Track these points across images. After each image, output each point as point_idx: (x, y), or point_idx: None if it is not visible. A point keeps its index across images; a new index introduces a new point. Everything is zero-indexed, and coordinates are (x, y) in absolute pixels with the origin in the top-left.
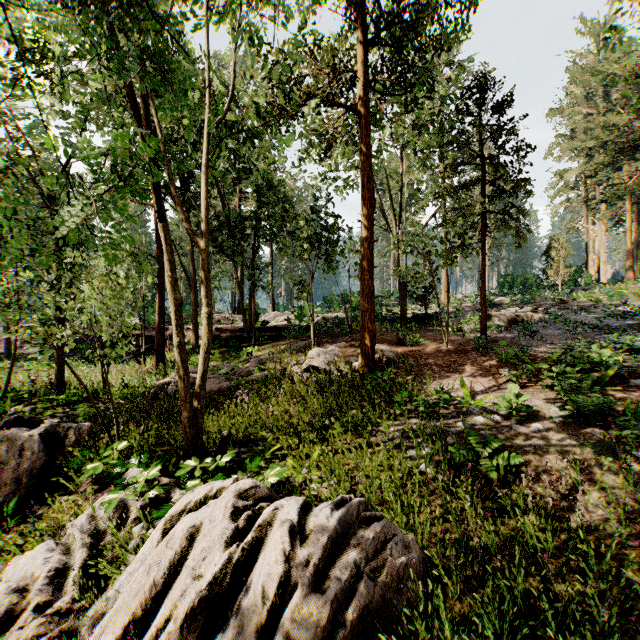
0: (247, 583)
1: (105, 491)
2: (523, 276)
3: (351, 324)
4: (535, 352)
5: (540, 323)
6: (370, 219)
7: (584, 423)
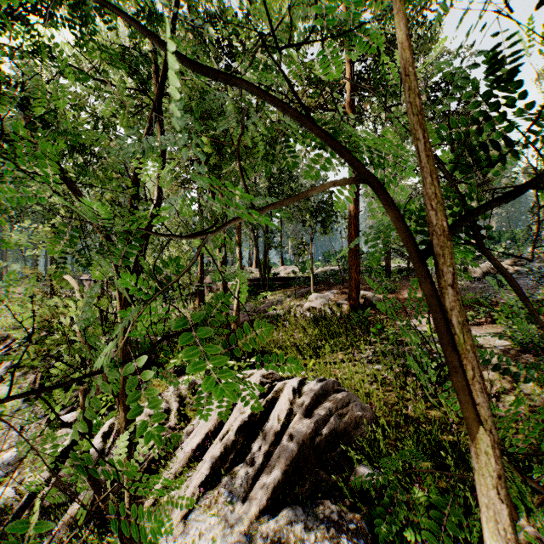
0: (269, 417)
1: (181, 377)
2: (510, 231)
3: (343, 275)
4: (499, 299)
5: (514, 275)
6: (356, 195)
7: (521, 352)
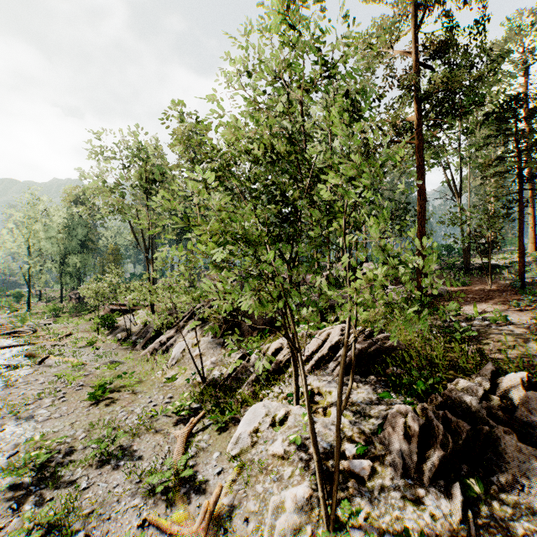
0: None
1: None
2: None
3: None
4: None
5: None
6: (422, 207)
7: None
